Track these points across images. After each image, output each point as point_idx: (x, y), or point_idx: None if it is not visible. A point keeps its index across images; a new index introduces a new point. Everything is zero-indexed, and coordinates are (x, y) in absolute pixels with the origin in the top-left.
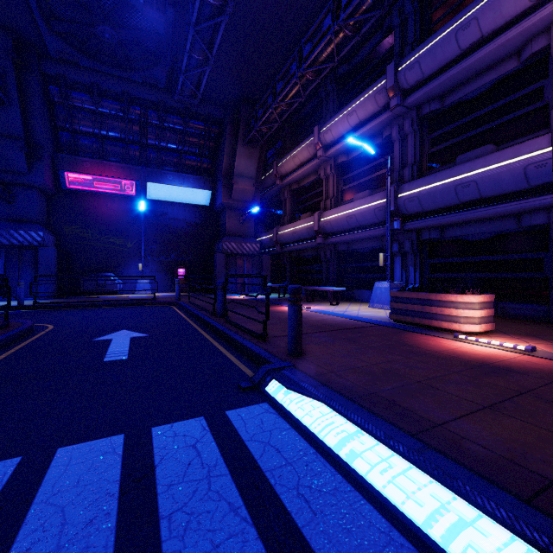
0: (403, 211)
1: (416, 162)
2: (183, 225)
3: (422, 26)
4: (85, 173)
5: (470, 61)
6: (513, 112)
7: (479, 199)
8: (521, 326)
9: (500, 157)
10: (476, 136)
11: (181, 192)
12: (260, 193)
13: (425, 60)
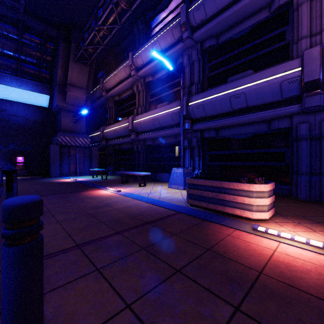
0: (192, 115)
1: (200, 81)
2: (23, 121)
3: None
4: None
5: (239, 6)
6: (265, 48)
7: (246, 107)
8: (280, 203)
9: (262, 75)
10: (240, 65)
11: (20, 93)
12: (92, 102)
13: (208, 2)
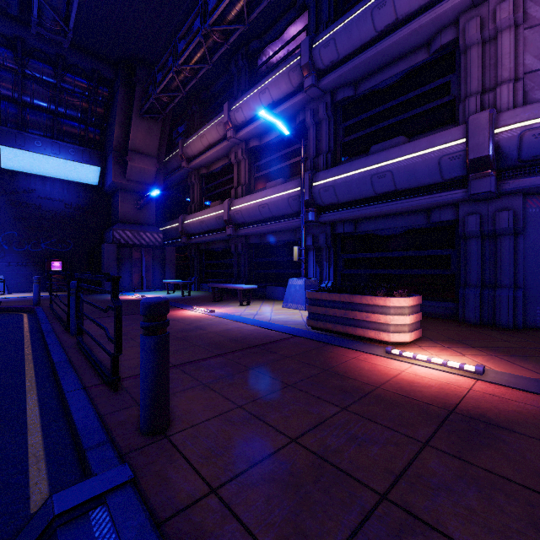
0: (318, 201)
1: (330, 150)
2: (60, 207)
3: (336, 7)
4: None
5: (385, 45)
6: (423, 105)
7: (394, 191)
8: (438, 327)
9: (416, 147)
10: (388, 127)
11: (57, 164)
12: (164, 176)
13: (341, 37)
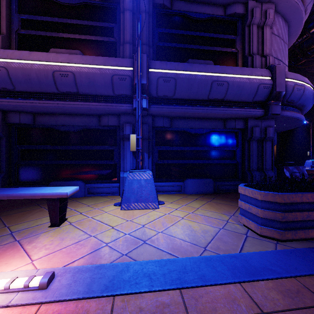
0: (153, 90)
1: (148, 45)
2: None
3: None
4: None
5: None
6: (220, 47)
7: (221, 99)
8: None
9: (243, 71)
10: (195, 51)
11: None
12: None
13: None
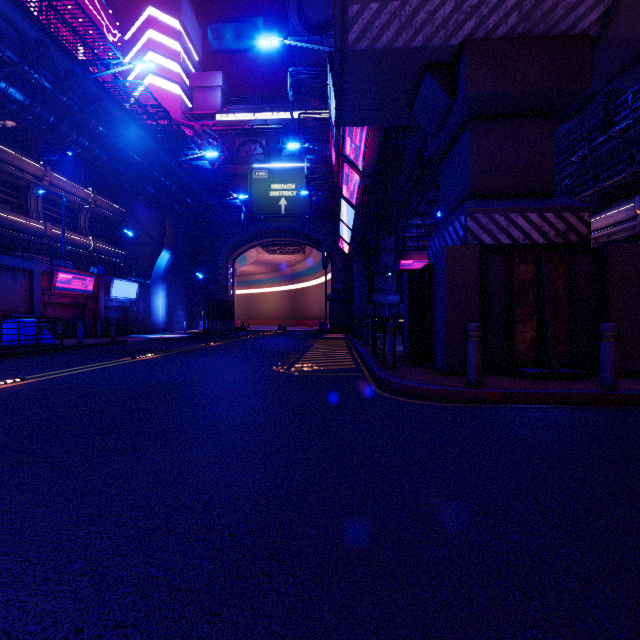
0: None
1: None
2: None
3: None
4: (410, 259)
5: None
6: None
7: None
8: None
9: None
10: None
11: None
12: None
13: None
